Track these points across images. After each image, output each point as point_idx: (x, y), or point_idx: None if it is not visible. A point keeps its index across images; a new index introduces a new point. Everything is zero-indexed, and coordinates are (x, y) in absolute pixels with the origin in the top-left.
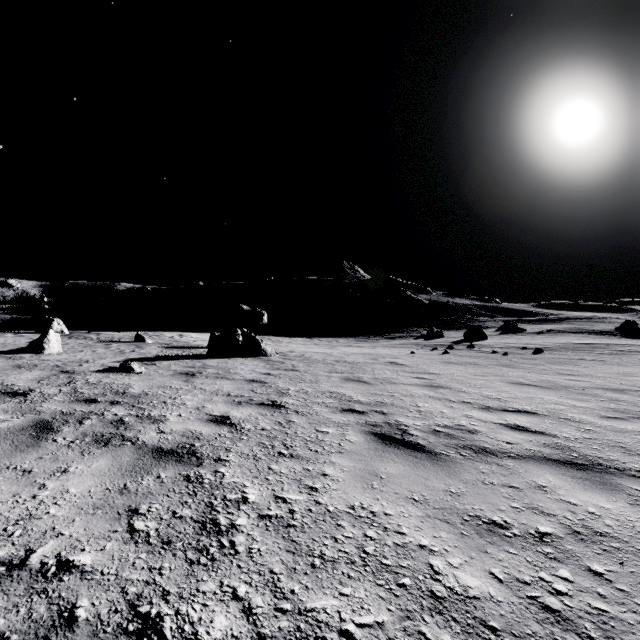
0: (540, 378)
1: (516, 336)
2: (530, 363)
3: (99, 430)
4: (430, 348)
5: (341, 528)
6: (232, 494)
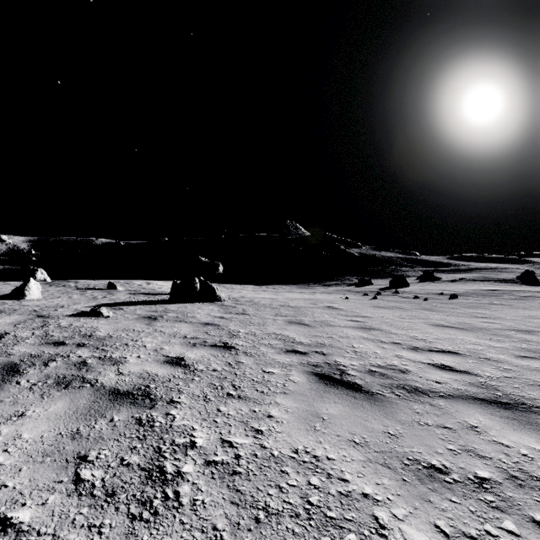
0: (458, 320)
1: (433, 284)
2: (448, 307)
3: (62, 372)
4: (361, 294)
5: (285, 475)
6: (181, 438)
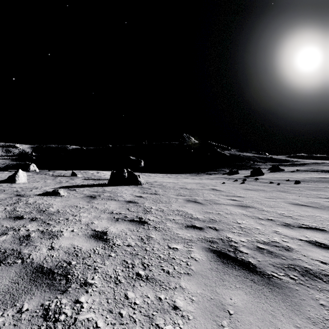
0: (308, 200)
1: (280, 173)
2: (296, 190)
3: (5, 246)
4: (233, 180)
5: None
6: None
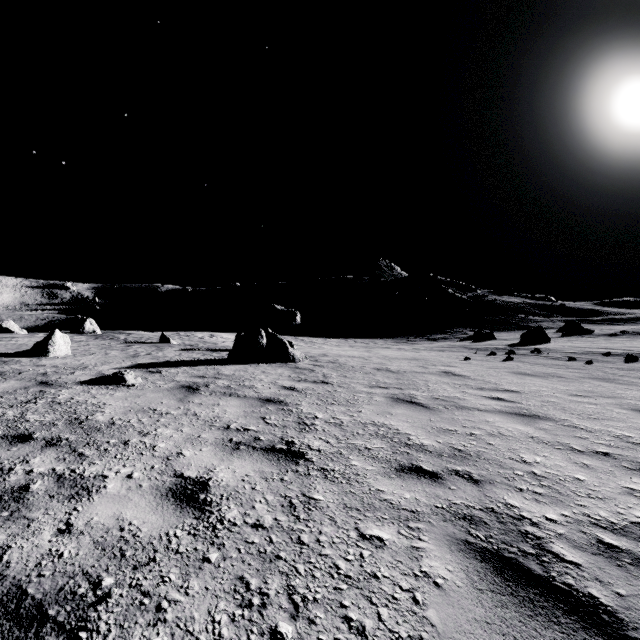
0: None
1: (585, 338)
2: (635, 376)
3: None
4: (485, 352)
5: None
6: None
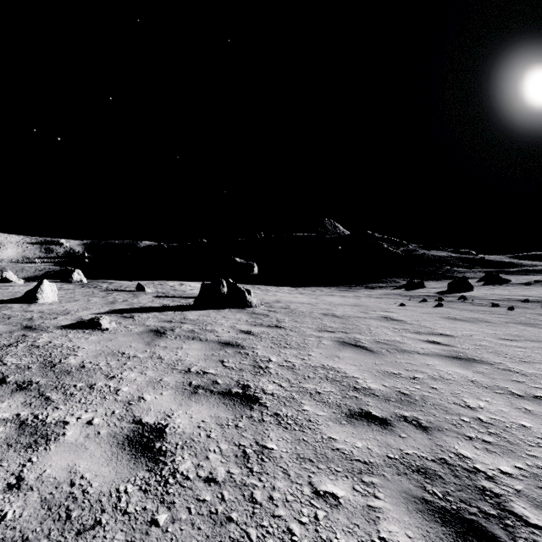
0: None
1: (503, 287)
2: None
3: None
4: (418, 299)
5: None
6: None
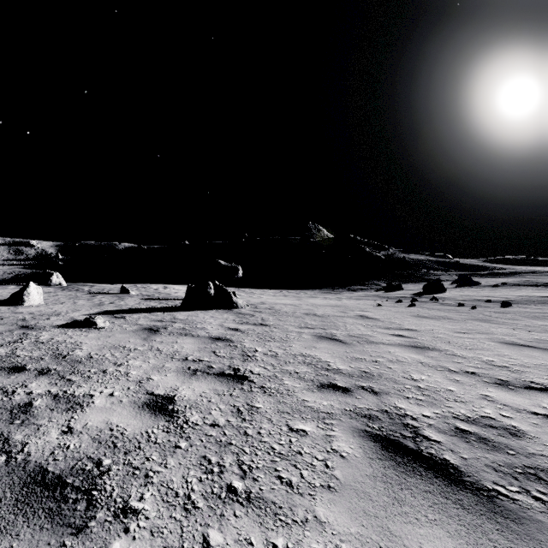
0: (532, 337)
1: (473, 289)
2: (506, 318)
3: None
4: (394, 300)
5: None
6: None
